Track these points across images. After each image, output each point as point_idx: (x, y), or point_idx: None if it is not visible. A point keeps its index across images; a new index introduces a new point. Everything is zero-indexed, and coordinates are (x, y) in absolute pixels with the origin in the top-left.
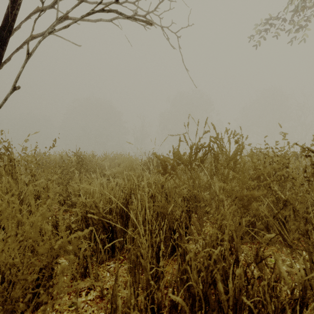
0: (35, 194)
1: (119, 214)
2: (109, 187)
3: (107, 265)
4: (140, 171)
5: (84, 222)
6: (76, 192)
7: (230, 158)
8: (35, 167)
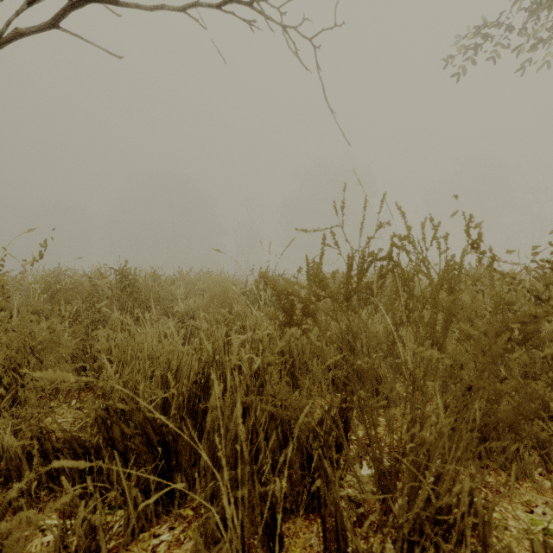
0: (9, 360)
1: (188, 408)
2: (168, 346)
3: (154, 535)
4: (242, 307)
5: (101, 434)
6: (102, 354)
7: (436, 283)
8: (0, 303)
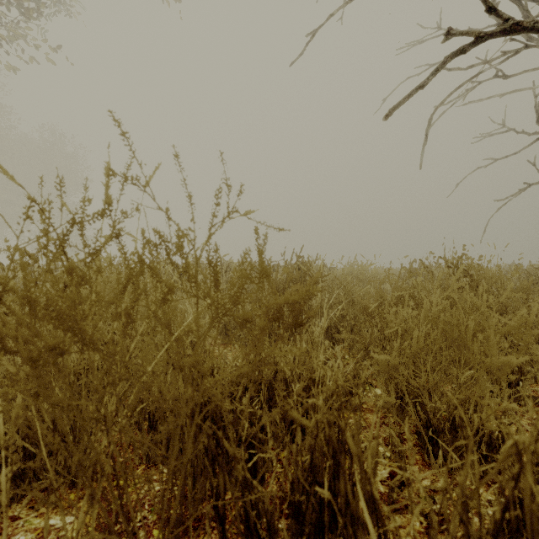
0: None
1: None
2: None
3: None
4: None
5: None
6: None
7: None
8: None
